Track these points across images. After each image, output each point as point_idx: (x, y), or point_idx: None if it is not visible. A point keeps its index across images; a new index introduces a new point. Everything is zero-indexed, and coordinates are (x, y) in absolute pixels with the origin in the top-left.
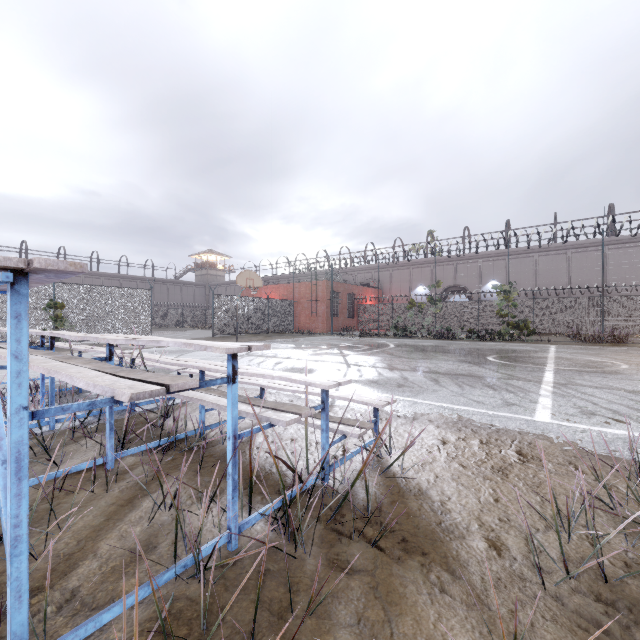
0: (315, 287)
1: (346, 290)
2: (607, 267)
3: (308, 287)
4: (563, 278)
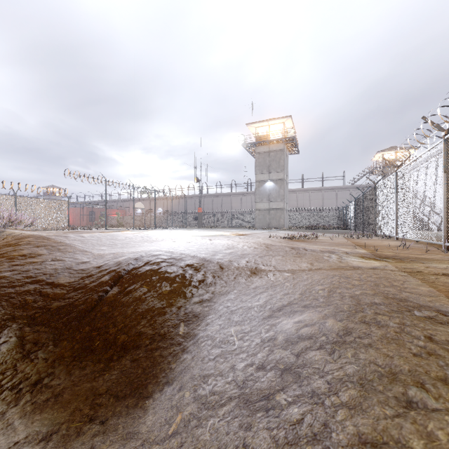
0: (83, 209)
1: (100, 211)
2: (187, 205)
3: (81, 209)
4: (177, 208)
